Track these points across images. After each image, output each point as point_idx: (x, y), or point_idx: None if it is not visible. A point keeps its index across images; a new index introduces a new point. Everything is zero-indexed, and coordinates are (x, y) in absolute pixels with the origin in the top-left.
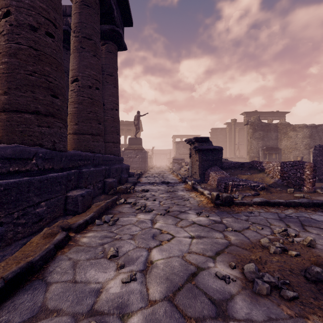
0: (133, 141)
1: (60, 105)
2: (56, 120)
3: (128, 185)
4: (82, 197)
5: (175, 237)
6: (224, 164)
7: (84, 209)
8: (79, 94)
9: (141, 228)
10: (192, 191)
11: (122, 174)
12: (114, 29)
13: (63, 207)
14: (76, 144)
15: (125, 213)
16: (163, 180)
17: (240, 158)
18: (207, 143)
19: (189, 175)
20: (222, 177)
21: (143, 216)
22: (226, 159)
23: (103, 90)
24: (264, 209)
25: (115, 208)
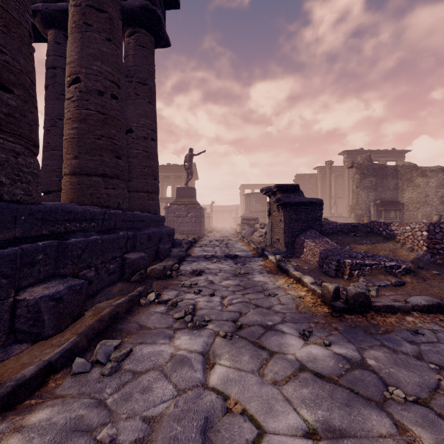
0: (184, 192)
1: (15, 107)
2: (5, 137)
3: (170, 262)
4: (53, 301)
5: (265, 434)
6: (325, 226)
7: (61, 324)
8: (81, 105)
9: (176, 387)
10: (277, 273)
11: (161, 243)
12: (148, 7)
13: (7, 326)
14: (76, 192)
15: (151, 329)
16: (228, 252)
17: (338, 217)
18: (296, 194)
19: (268, 244)
20: (329, 249)
21: (186, 342)
22: (326, 219)
23: (130, 107)
24: (438, 322)
25: (135, 315)
